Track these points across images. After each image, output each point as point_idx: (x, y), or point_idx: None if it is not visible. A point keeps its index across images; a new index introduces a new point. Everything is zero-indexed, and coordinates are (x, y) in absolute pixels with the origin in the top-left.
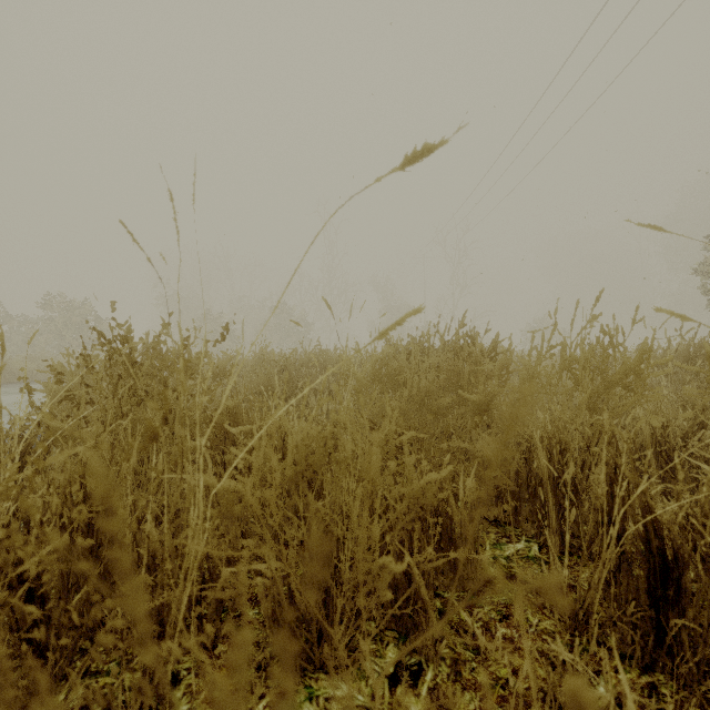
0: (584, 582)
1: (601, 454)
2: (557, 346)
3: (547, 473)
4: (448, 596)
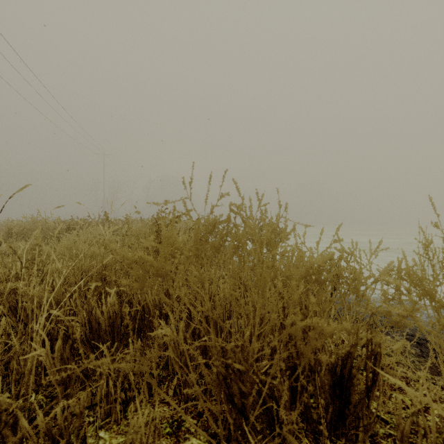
0: None
1: None
2: None
3: None
4: None
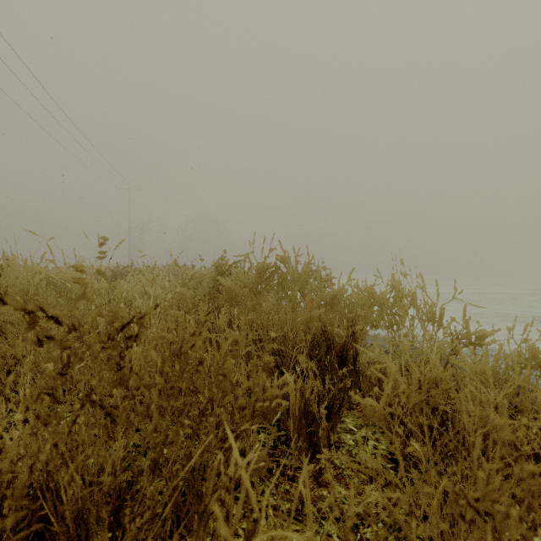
0: None
1: None
2: None
3: None
4: None
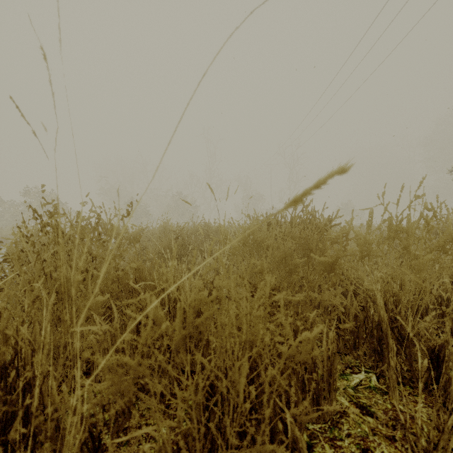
0: (421, 413)
1: (447, 312)
2: (356, 221)
3: (385, 320)
4: (312, 428)
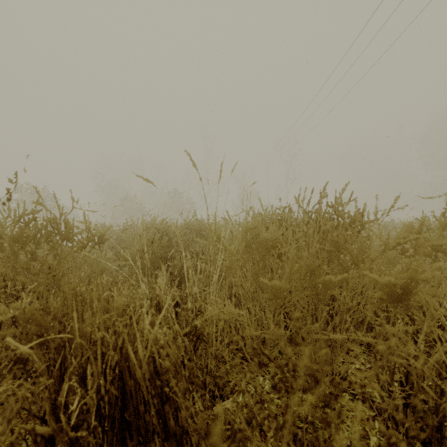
0: None
1: None
2: None
3: None
4: None
